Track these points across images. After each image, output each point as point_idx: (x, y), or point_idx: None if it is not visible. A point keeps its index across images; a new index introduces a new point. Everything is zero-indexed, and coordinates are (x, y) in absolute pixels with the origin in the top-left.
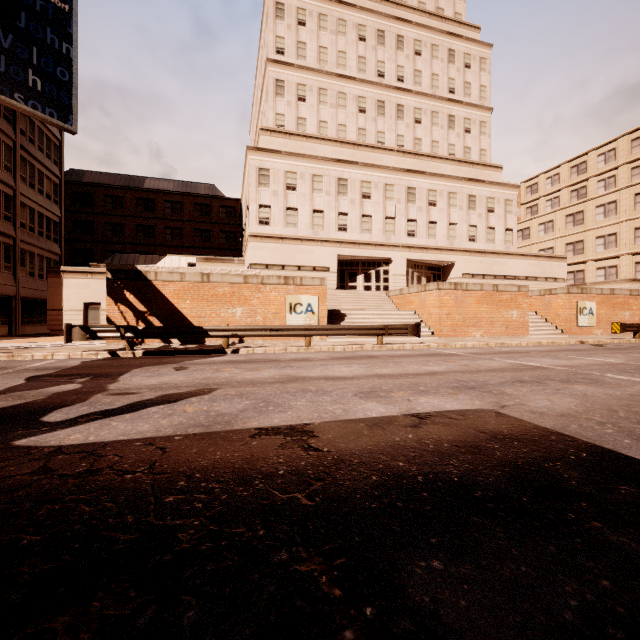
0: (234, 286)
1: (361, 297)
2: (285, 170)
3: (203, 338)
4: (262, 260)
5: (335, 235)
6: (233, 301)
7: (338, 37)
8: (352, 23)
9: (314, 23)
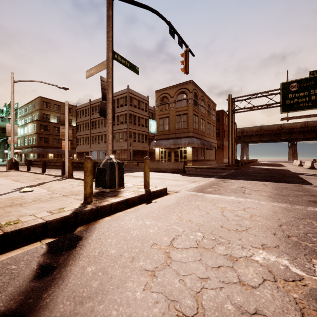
0: None
1: None
2: None
3: None
4: None
5: None
6: None
7: None
8: None
9: None
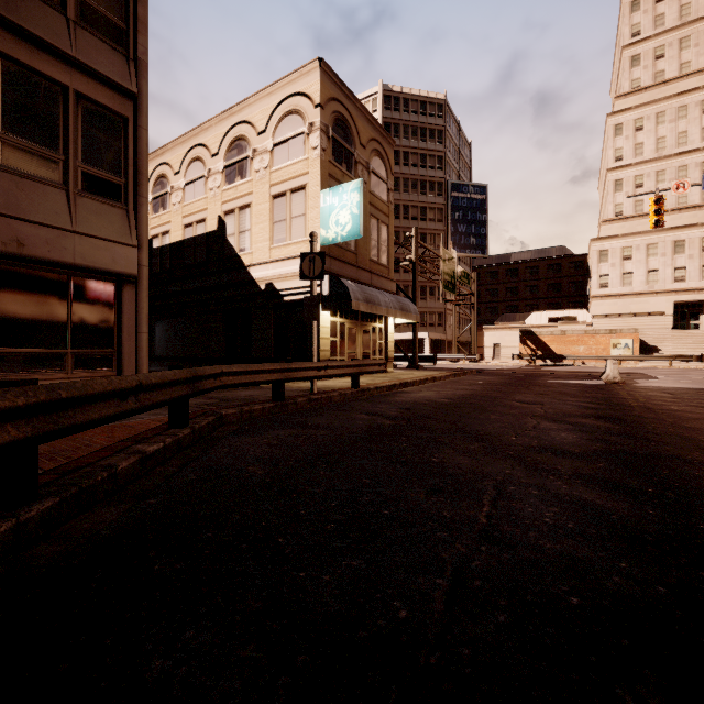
0: (579, 336)
1: (687, 335)
2: (621, 247)
3: (562, 361)
4: (602, 312)
5: (671, 286)
6: (578, 343)
7: (677, 122)
8: (694, 103)
9: (651, 123)
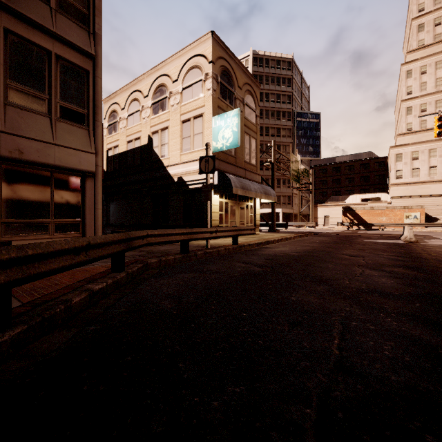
0: (382, 210)
1: None
2: (411, 151)
3: (371, 227)
4: (397, 194)
5: None
6: (382, 215)
7: None
8: None
9: (432, 69)
